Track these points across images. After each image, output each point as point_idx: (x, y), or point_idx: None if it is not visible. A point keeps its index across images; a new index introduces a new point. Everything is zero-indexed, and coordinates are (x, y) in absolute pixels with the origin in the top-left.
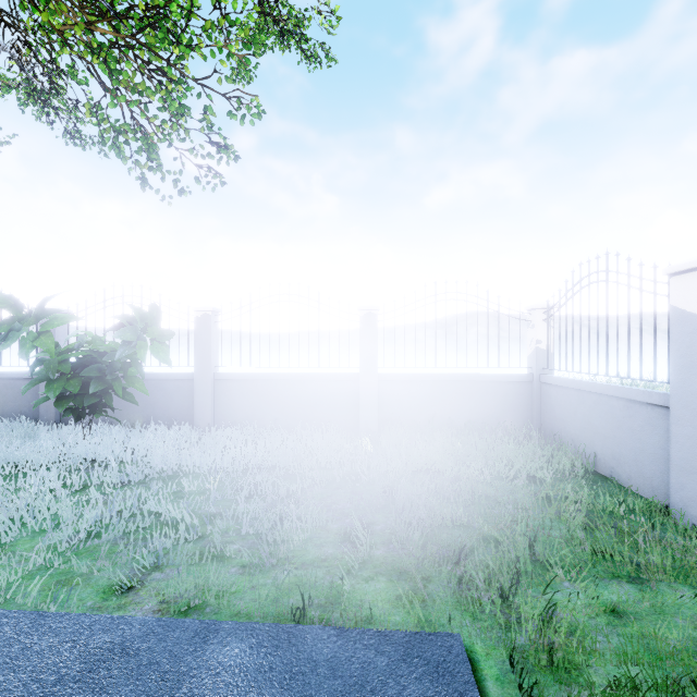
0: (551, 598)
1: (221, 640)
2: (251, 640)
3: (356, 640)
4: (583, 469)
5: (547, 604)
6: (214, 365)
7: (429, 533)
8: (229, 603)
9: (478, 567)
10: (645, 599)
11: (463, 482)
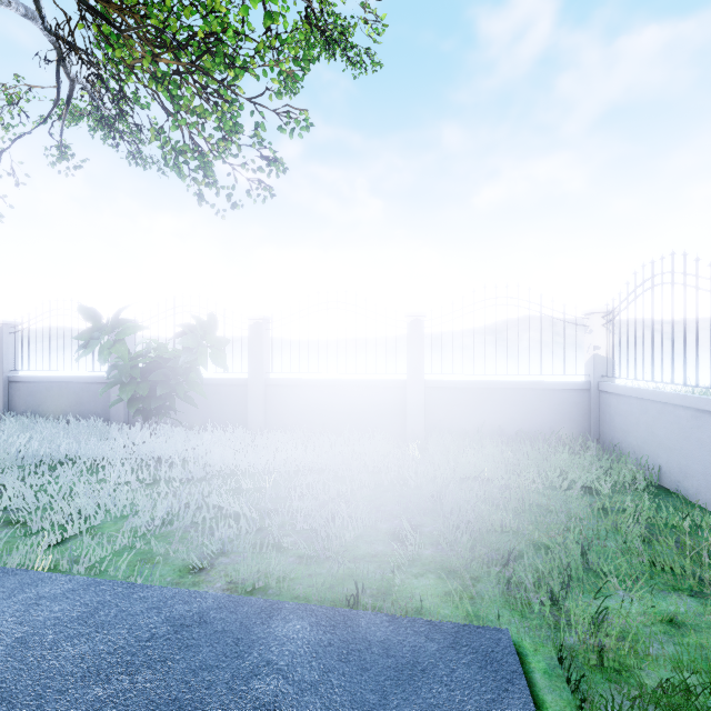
0: (602, 602)
1: (284, 617)
2: (310, 619)
3: (407, 627)
4: (645, 482)
5: (598, 608)
6: (265, 371)
7: (478, 535)
8: (289, 588)
9: (527, 569)
10: (706, 612)
11: (513, 490)
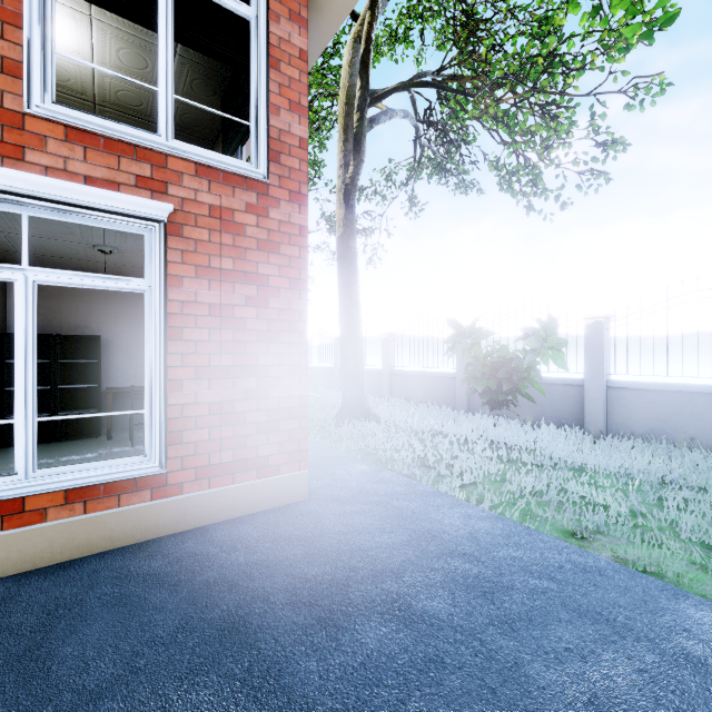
0: None
1: (693, 604)
2: None
3: None
4: None
5: None
6: (605, 372)
7: None
8: (688, 584)
9: None
10: None
11: None
